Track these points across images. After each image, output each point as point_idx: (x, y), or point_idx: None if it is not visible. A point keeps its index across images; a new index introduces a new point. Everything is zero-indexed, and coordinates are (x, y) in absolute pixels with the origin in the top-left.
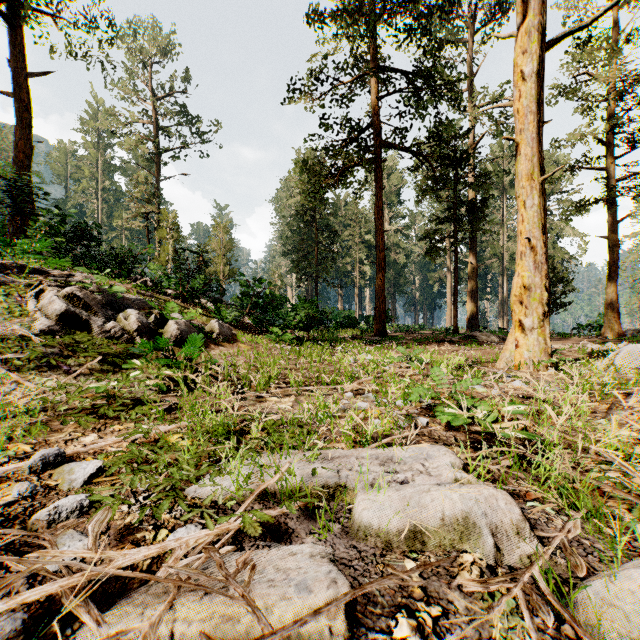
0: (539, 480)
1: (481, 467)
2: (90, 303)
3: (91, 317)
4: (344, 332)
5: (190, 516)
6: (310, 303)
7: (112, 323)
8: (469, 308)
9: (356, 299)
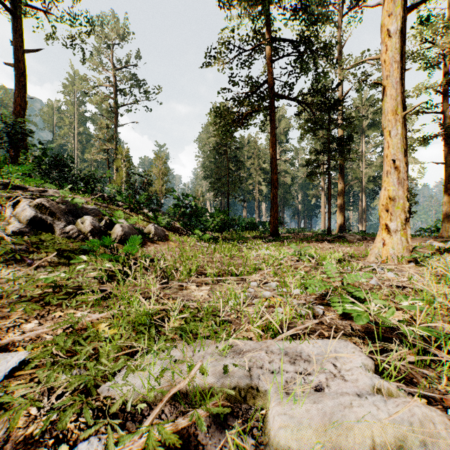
0: (448, 379)
1: (392, 367)
2: (55, 211)
3: (55, 221)
4: (247, 233)
5: (91, 431)
6: (223, 212)
7: (71, 226)
8: (338, 216)
9: (256, 210)
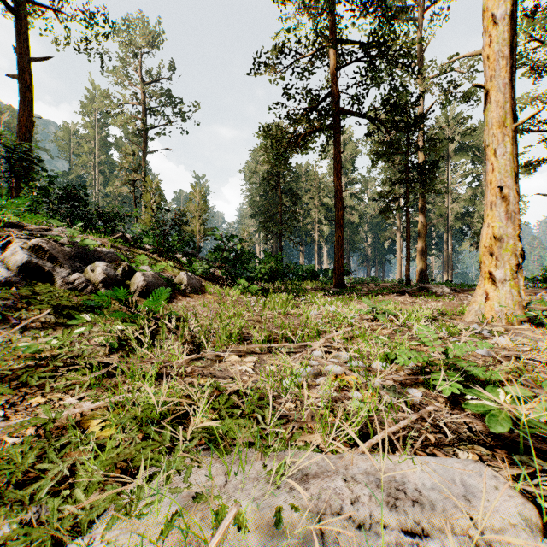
0: None
1: None
2: (56, 255)
3: (55, 268)
4: (306, 284)
5: None
6: (275, 258)
7: (77, 274)
8: (419, 262)
9: (315, 255)
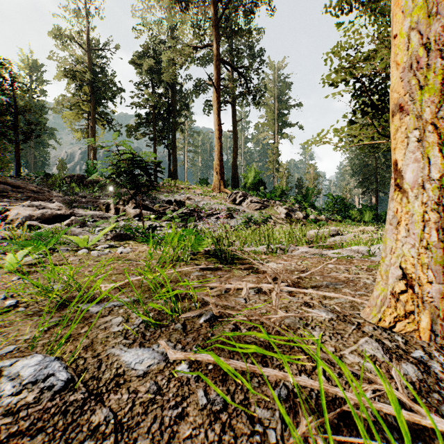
0: None
1: None
2: (290, 210)
3: (291, 214)
4: None
5: None
6: (370, 208)
7: (296, 215)
8: None
9: None
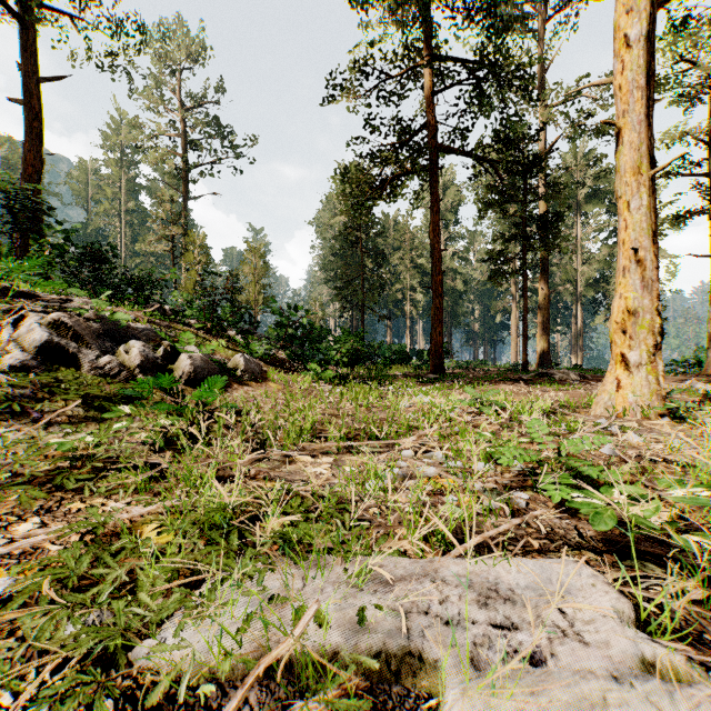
0: None
1: (665, 614)
2: (81, 332)
3: (81, 350)
4: (394, 369)
5: None
6: (355, 335)
7: (108, 357)
8: (539, 341)
9: (407, 331)
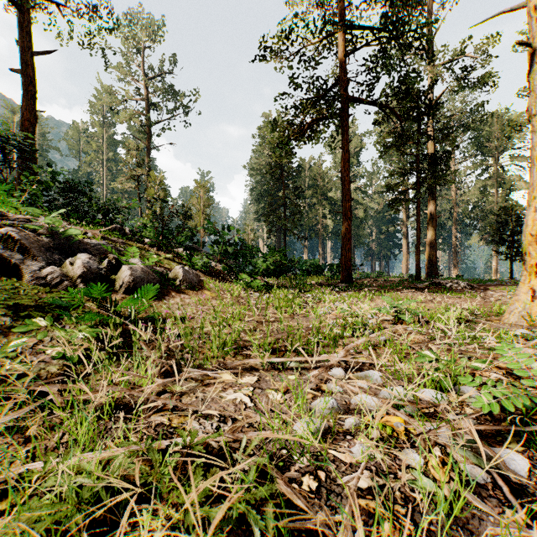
0: None
1: None
2: (29, 245)
3: (26, 261)
4: (311, 279)
5: None
6: (279, 252)
7: (51, 268)
8: (428, 256)
9: (320, 249)
